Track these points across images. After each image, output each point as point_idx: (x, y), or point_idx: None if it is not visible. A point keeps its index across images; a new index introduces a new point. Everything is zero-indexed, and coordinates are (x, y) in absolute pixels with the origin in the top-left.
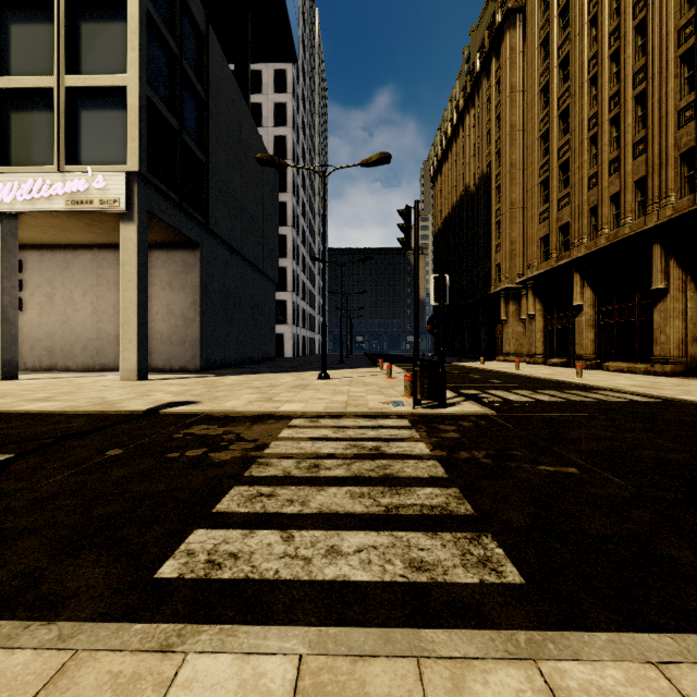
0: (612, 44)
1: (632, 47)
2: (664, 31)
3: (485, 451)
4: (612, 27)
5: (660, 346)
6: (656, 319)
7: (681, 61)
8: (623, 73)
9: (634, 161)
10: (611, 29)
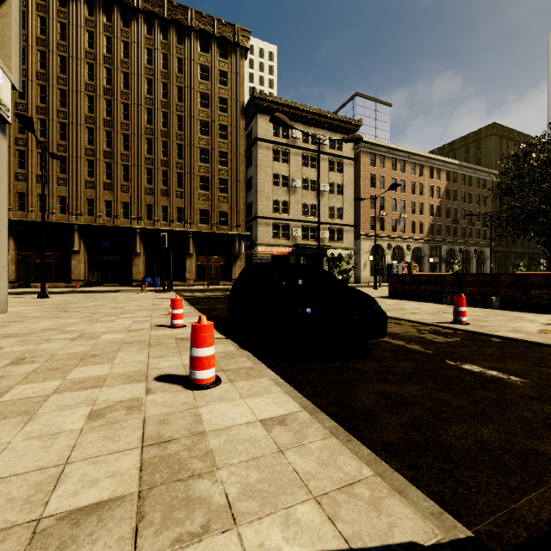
0: (40, 113)
1: (57, 129)
2: (80, 142)
3: (207, 292)
4: (41, 105)
5: (76, 275)
6: (73, 263)
7: (86, 161)
8: (51, 138)
9: (59, 186)
10: (40, 105)
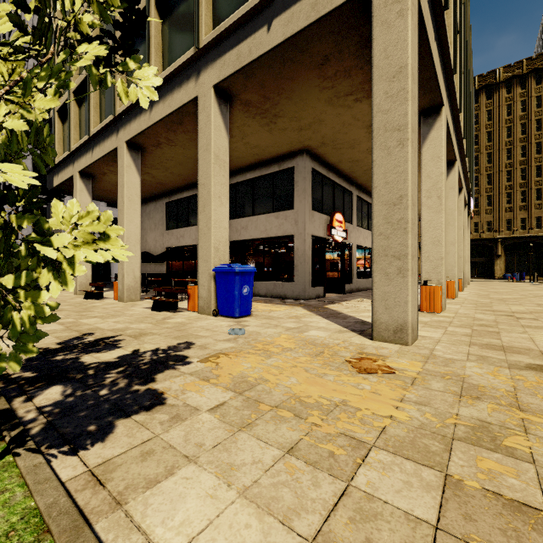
0: None
1: None
2: None
3: None
4: None
5: None
6: None
7: None
8: None
9: None
10: None
